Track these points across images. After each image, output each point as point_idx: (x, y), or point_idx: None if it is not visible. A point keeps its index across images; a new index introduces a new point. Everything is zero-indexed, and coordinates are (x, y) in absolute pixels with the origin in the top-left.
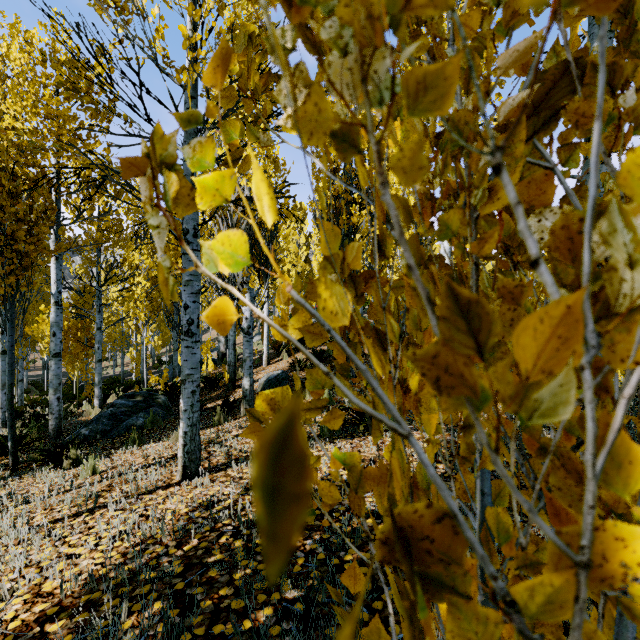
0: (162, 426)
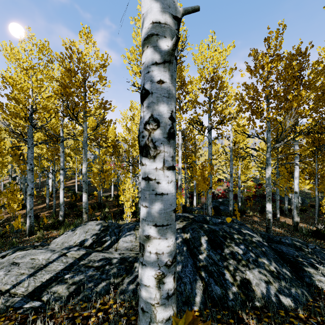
0: None
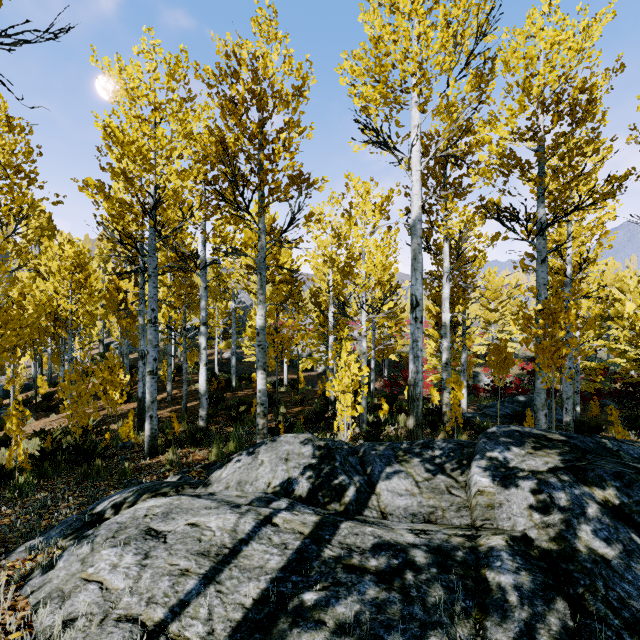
0: (36, 417)
